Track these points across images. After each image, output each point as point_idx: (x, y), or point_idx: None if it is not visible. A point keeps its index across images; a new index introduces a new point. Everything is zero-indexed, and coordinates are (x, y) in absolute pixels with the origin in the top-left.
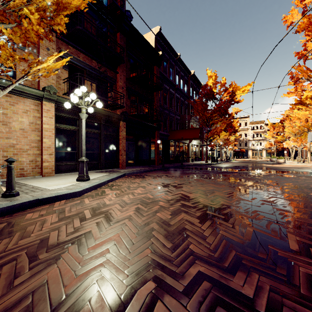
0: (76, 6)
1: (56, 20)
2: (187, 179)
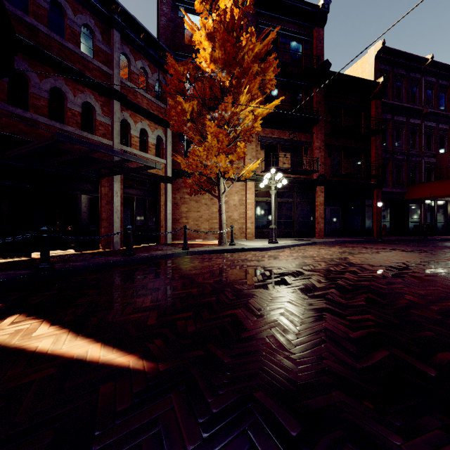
0: (266, 113)
1: (254, 129)
2: (384, 251)
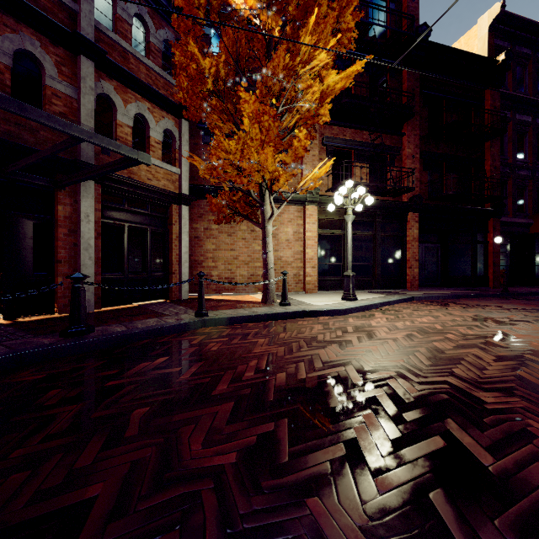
0: (340, 88)
1: (319, 116)
2: None
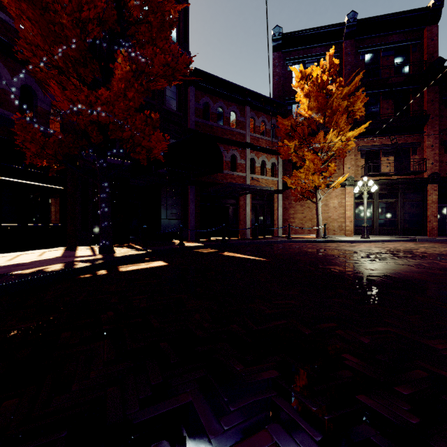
0: (357, 134)
1: (346, 148)
2: None
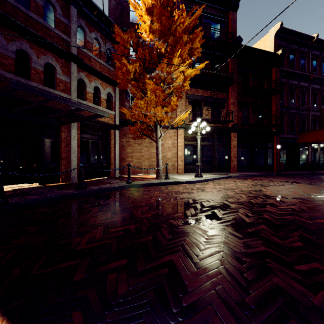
0: (194, 74)
1: (184, 87)
2: (288, 183)
